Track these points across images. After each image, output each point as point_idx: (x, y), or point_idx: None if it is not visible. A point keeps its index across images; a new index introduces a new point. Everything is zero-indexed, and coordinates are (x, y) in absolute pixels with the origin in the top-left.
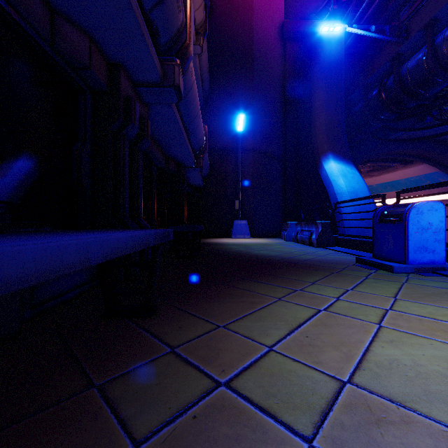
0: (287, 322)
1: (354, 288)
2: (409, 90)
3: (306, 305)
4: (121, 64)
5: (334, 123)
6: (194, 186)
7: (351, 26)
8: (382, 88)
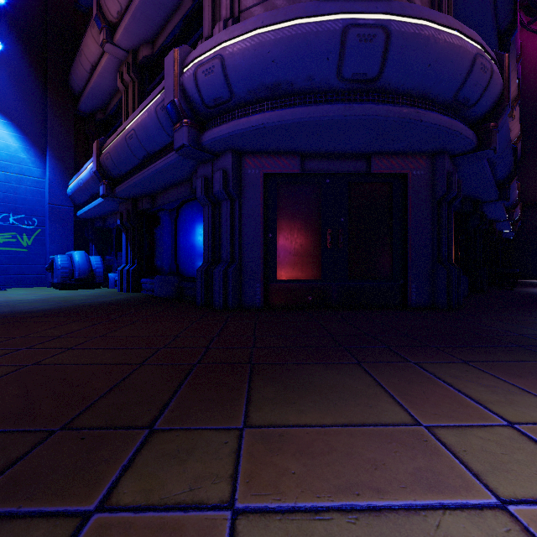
0: None
1: None
2: None
3: None
4: (493, 220)
5: None
6: (504, 238)
7: None
8: None
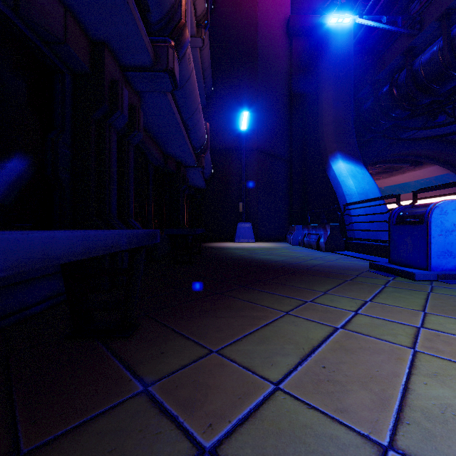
0: (297, 345)
1: (373, 298)
2: (422, 85)
3: (319, 321)
4: (105, 43)
5: (343, 121)
6: (196, 188)
7: (361, 17)
8: (393, 84)
